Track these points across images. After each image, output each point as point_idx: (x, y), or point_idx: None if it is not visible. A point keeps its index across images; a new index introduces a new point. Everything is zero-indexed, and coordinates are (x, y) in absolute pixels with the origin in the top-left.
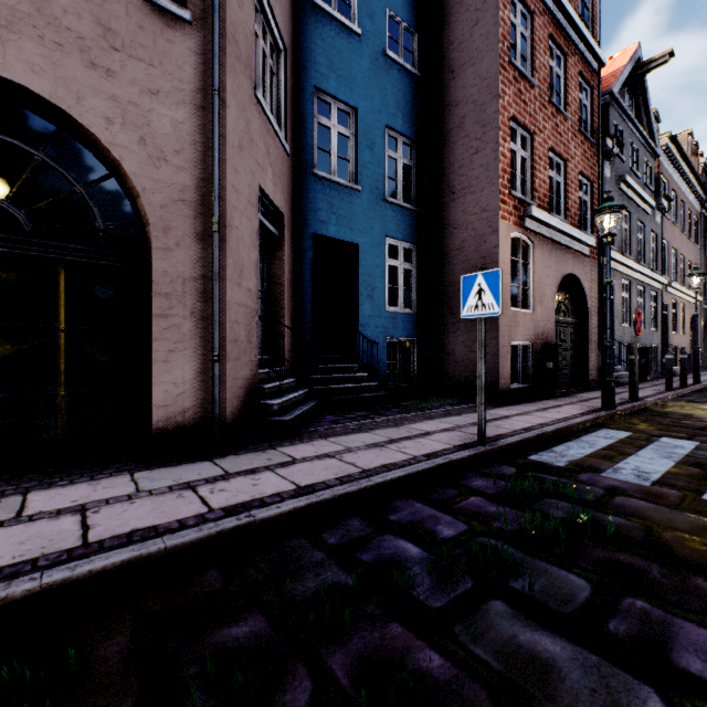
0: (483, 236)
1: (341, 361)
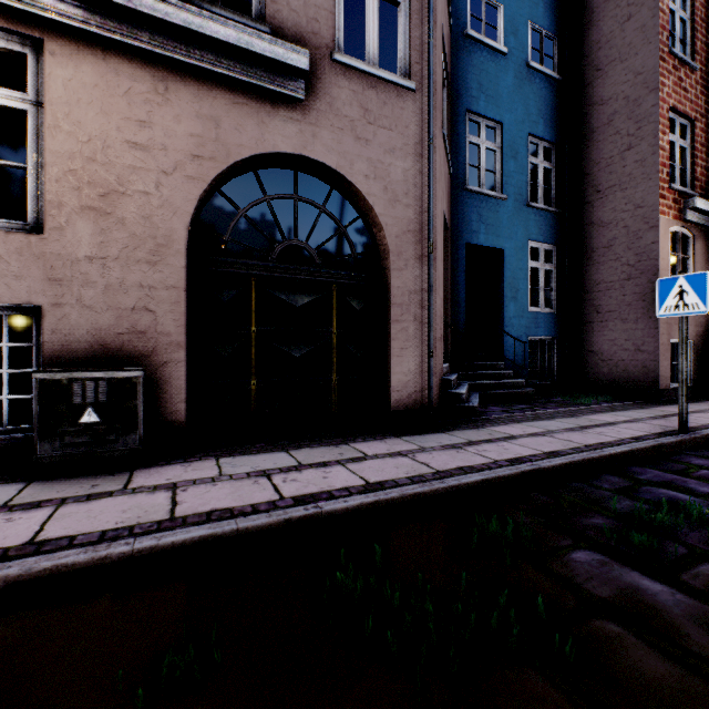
0: (637, 233)
1: (487, 359)
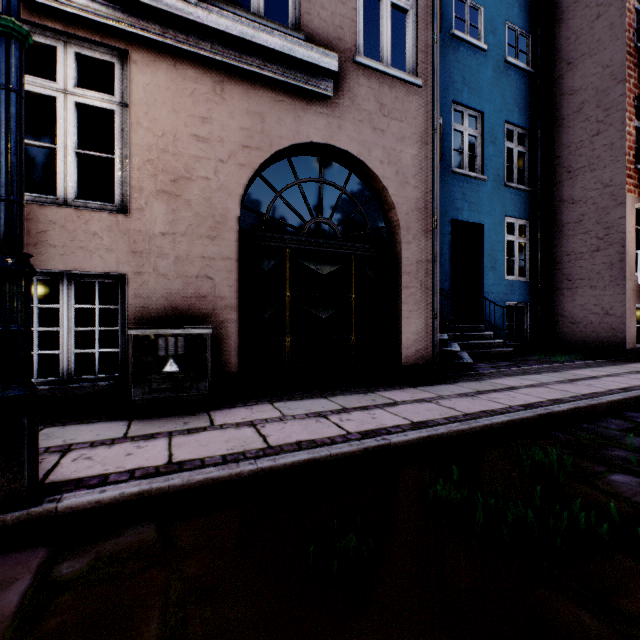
0: (605, 209)
1: (469, 322)
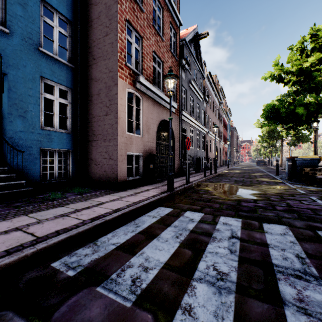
0: (110, 87)
1: None
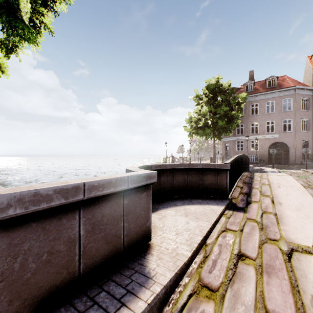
0: None
1: None
